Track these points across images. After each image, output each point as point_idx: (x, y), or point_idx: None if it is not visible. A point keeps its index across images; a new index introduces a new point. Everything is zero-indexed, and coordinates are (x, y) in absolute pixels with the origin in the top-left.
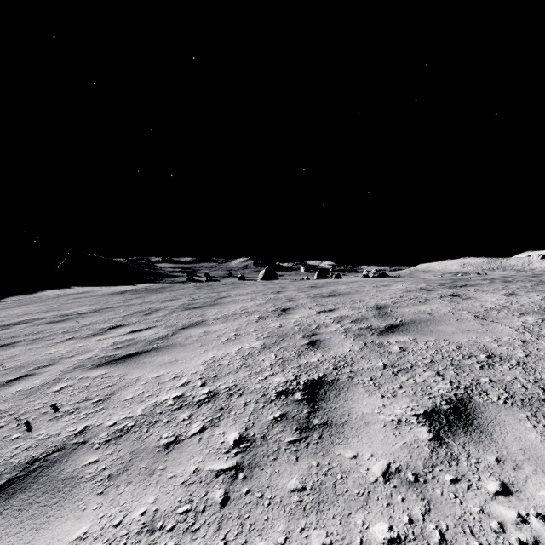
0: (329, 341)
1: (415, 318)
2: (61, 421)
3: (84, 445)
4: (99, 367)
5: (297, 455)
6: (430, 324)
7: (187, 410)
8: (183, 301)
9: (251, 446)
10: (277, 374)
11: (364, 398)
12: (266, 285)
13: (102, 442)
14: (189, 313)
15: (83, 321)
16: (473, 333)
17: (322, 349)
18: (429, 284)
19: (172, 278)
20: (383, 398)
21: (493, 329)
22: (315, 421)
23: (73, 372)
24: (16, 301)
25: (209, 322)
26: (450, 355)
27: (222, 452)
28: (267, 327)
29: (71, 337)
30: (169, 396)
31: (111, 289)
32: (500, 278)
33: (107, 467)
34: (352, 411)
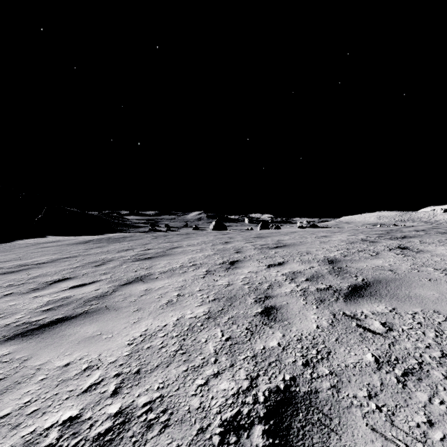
0: (287, 308)
1: (379, 277)
2: None
3: None
4: (8, 341)
5: None
6: (401, 286)
7: None
8: (137, 251)
9: None
10: (223, 373)
11: None
12: (216, 235)
13: None
14: (138, 265)
15: (34, 272)
16: None
17: (280, 323)
18: (368, 235)
19: (137, 228)
20: None
21: None
22: None
23: None
24: None
25: (154, 276)
26: None
27: None
28: (214, 285)
29: (10, 292)
30: (59, 417)
31: (78, 239)
32: (431, 230)
33: None
34: None
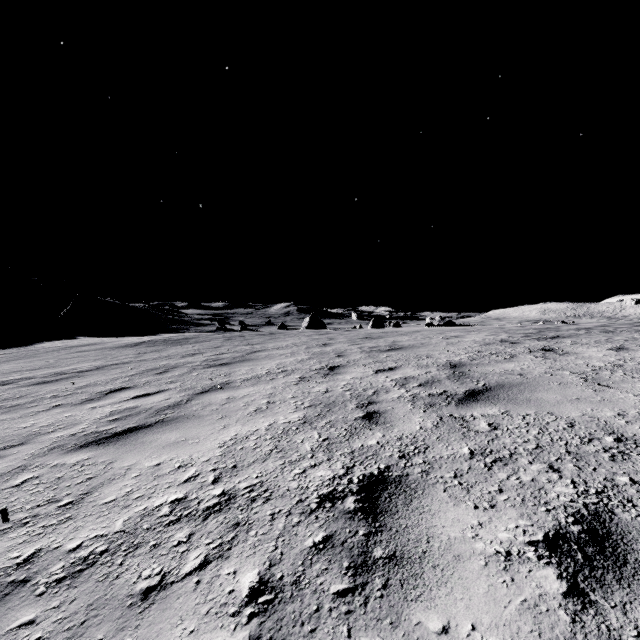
0: (392, 413)
1: (503, 381)
2: (5, 539)
3: (23, 588)
4: (82, 448)
5: (349, 622)
6: (524, 390)
7: (187, 526)
8: (208, 355)
9: (276, 601)
10: (320, 464)
11: (449, 508)
12: (311, 336)
13: (51, 582)
14: (213, 372)
15: (79, 381)
16: (585, 403)
17: (382, 425)
18: (511, 335)
19: (200, 327)
20: (477, 509)
21: (611, 397)
22: (377, 552)
23: (47, 456)
24: (6, 356)
25: (235, 384)
26: (561, 437)
27: (229, 613)
28: (310, 392)
29: (59, 404)
30: (166, 499)
31: (123, 341)
32: (597, 328)
33: (44, 635)
34: (432, 534)
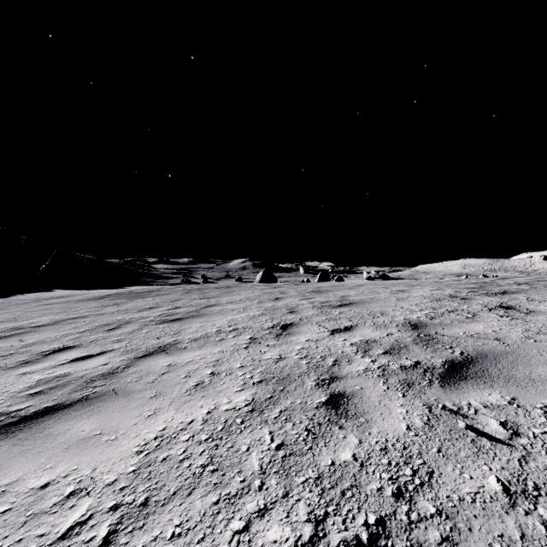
0: (363, 396)
1: (483, 349)
2: None
3: None
4: None
5: None
6: (516, 363)
7: None
8: (163, 309)
9: None
10: (273, 508)
11: None
12: (264, 289)
13: None
14: (163, 329)
15: (29, 338)
16: None
17: (354, 420)
18: (457, 290)
19: (167, 280)
20: None
21: None
22: None
23: None
24: None
25: (182, 345)
26: None
27: None
28: (261, 359)
29: None
30: None
31: (91, 294)
32: (536, 283)
33: None
34: None
